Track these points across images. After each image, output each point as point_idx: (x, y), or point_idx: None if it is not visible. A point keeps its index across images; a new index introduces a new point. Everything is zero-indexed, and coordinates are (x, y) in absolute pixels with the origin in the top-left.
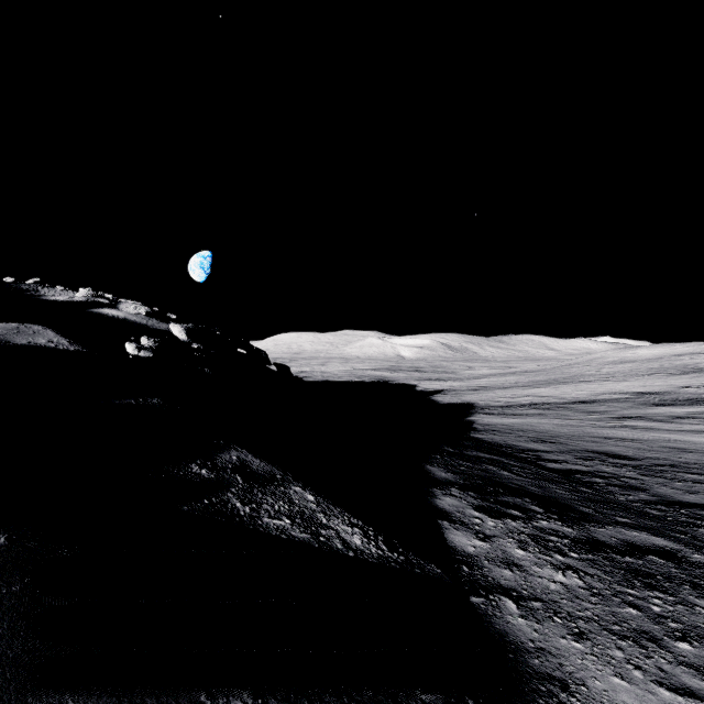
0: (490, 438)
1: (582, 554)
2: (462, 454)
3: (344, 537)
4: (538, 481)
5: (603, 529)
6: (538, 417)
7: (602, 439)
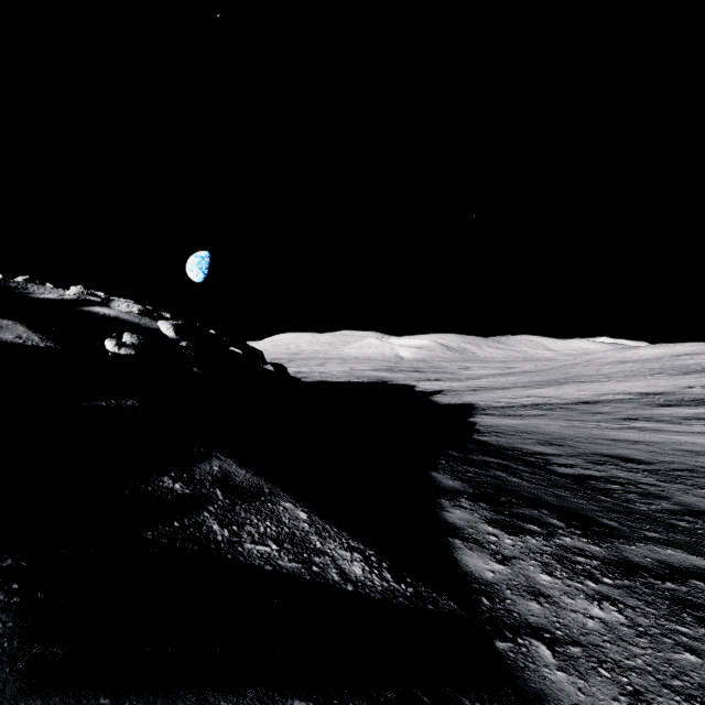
0: (494, 440)
1: (616, 580)
2: (468, 459)
3: (342, 565)
4: (551, 488)
5: (634, 547)
6: (541, 418)
7: (610, 441)
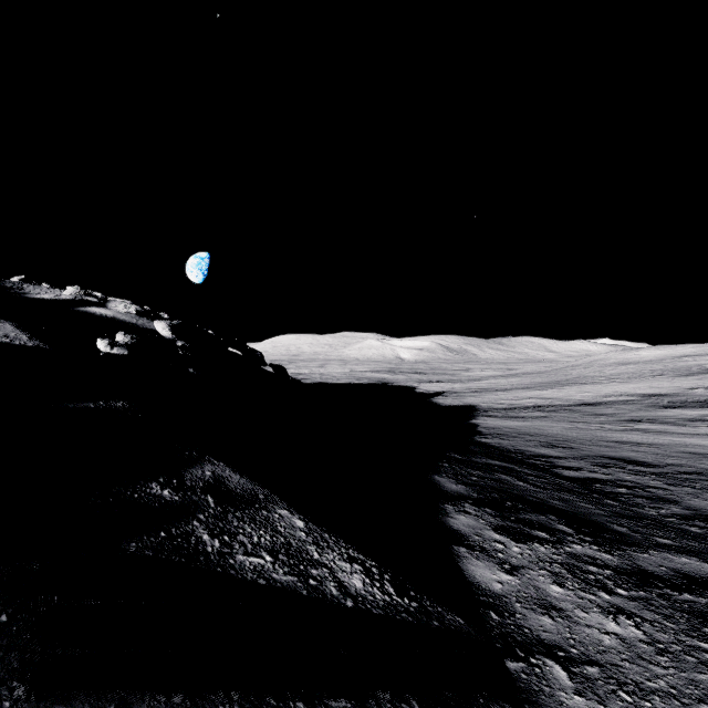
0: (497, 442)
1: (631, 591)
2: (471, 462)
3: (341, 578)
4: (558, 492)
5: (647, 555)
6: (544, 420)
7: (615, 443)
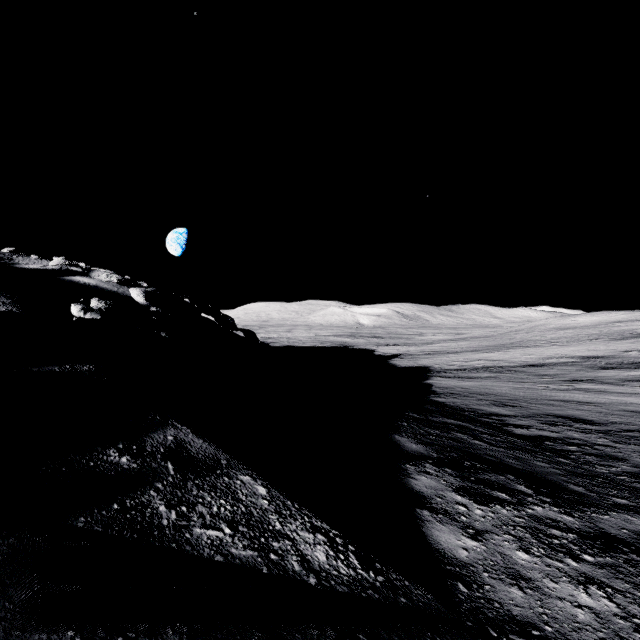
0: (450, 401)
1: (598, 557)
2: (428, 421)
3: (304, 550)
4: (512, 451)
5: (607, 516)
6: (492, 380)
7: (560, 402)
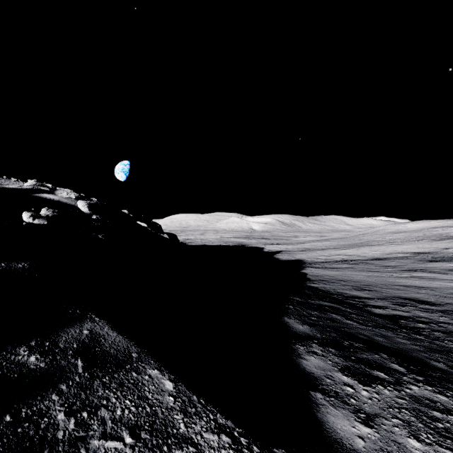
0: (322, 287)
1: None
2: (308, 303)
3: None
4: (377, 329)
5: None
6: (350, 270)
7: (404, 287)
